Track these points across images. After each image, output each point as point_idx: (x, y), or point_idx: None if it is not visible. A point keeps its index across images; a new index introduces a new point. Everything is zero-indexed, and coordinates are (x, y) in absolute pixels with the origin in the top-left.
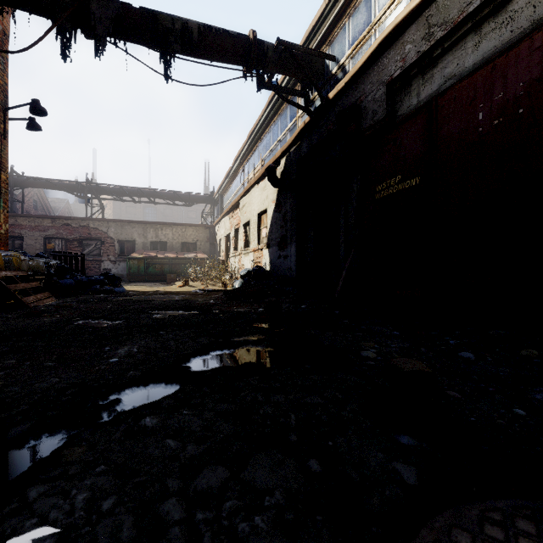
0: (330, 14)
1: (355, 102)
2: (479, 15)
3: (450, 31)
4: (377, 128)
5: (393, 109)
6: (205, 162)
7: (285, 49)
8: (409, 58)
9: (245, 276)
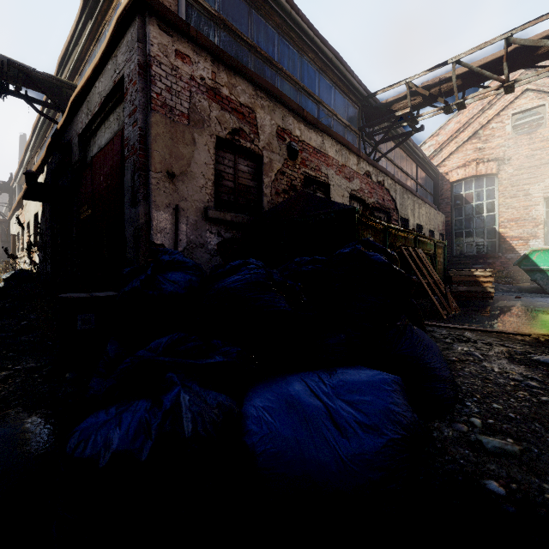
0: (74, 53)
1: (70, 140)
2: (102, 116)
3: (94, 118)
4: (78, 166)
5: (86, 155)
6: (21, 137)
7: (20, 71)
8: (83, 124)
9: (8, 279)
